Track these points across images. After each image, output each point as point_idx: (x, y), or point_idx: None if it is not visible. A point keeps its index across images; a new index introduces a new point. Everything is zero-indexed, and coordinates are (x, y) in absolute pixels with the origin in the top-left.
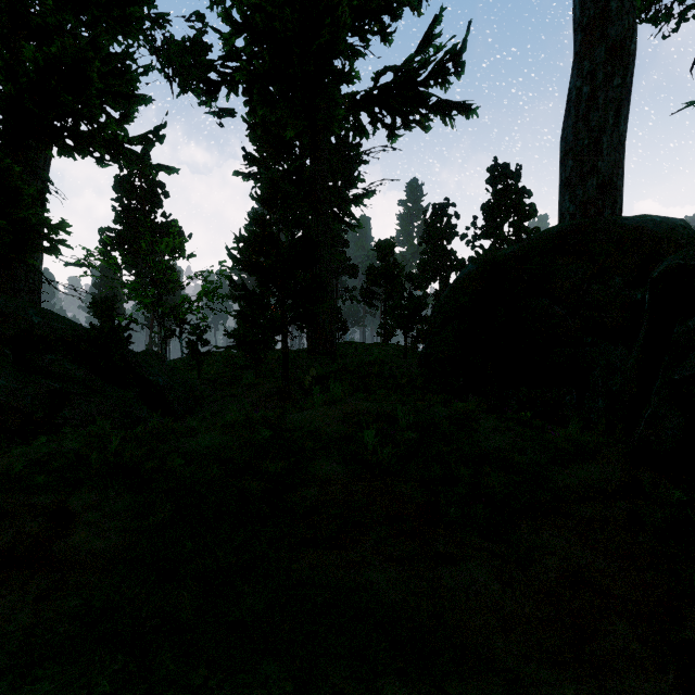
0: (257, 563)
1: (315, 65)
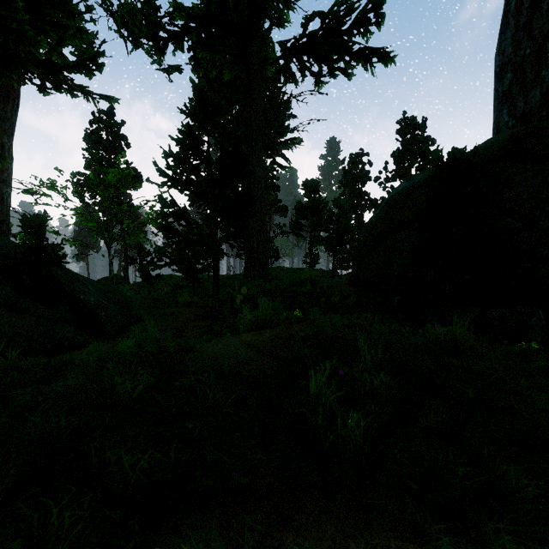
0: None
1: (249, 9)
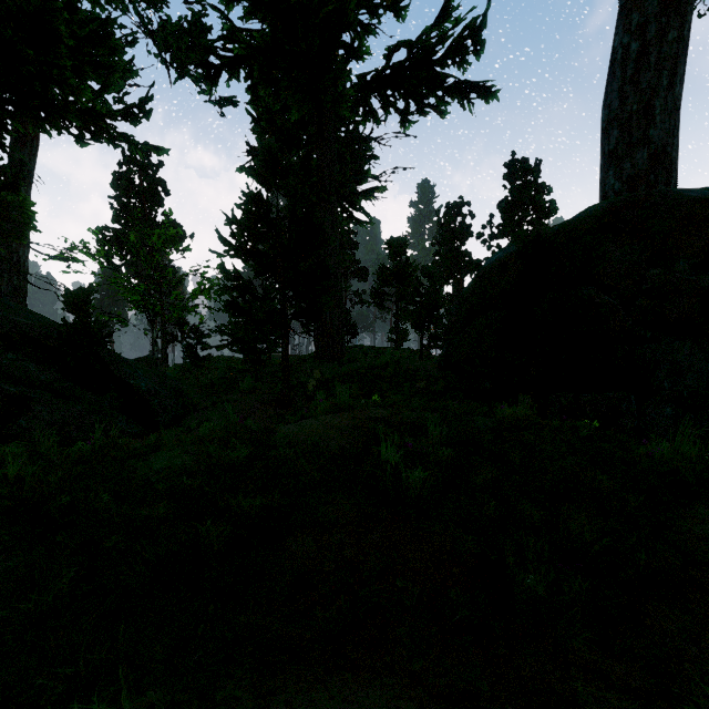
0: (192, 703)
1: (321, 39)
